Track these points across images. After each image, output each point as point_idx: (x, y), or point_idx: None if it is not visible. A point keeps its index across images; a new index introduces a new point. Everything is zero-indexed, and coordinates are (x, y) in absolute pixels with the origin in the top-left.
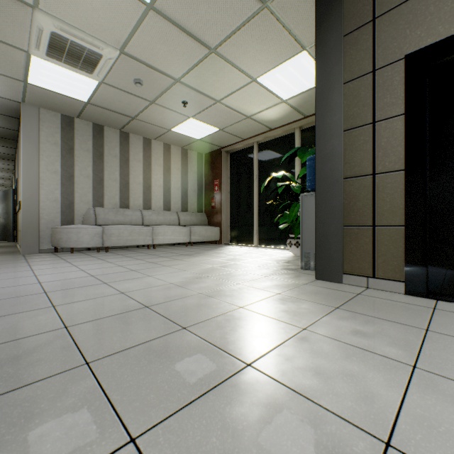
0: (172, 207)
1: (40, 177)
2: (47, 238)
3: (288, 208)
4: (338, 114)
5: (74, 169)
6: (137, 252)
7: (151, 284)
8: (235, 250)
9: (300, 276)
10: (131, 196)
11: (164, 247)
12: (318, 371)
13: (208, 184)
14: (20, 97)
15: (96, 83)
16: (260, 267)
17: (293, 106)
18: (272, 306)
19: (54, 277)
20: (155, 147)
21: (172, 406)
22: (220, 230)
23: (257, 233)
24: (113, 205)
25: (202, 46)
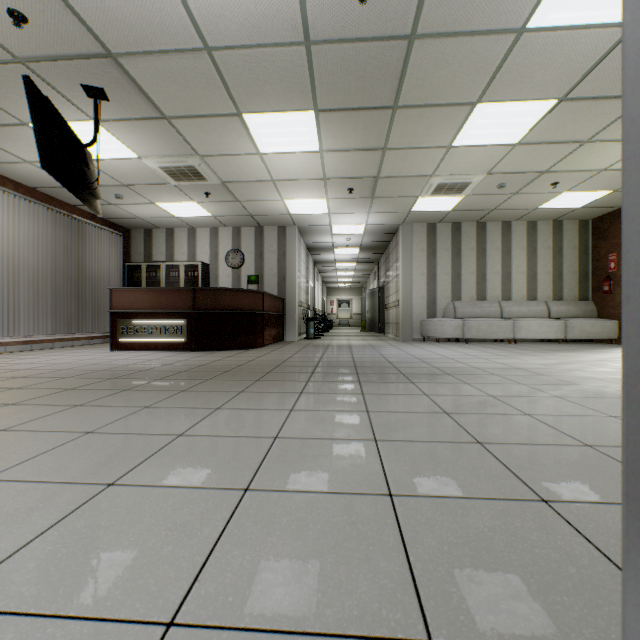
0: (538, 296)
1: (412, 280)
2: (416, 329)
3: None
4: None
5: (436, 269)
6: (496, 345)
7: (518, 362)
8: None
9: None
10: (487, 287)
11: (527, 343)
12: (619, 390)
13: (598, 260)
14: (401, 221)
15: (462, 197)
16: None
17: None
18: None
19: (445, 353)
20: (516, 229)
21: (535, 383)
22: (618, 324)
23: None
24: (469, 298)
25: (571, 144)
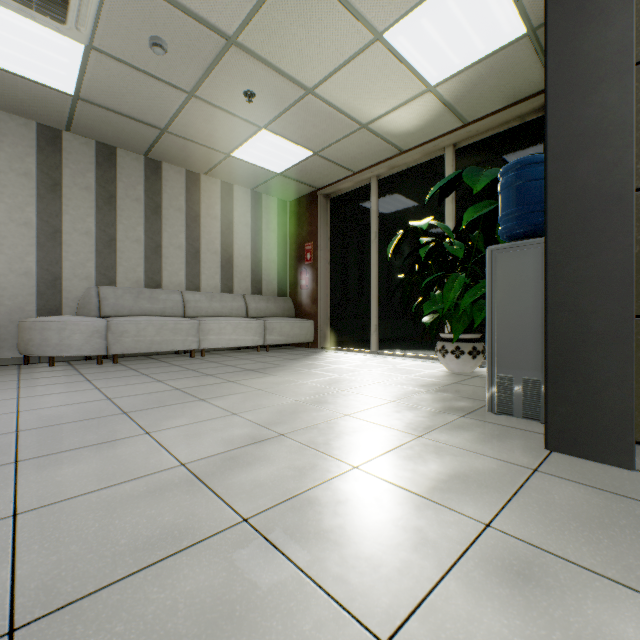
0: (236, 287)
1: None
2: (10, 340)
3: (437, 285)
4: (619, 20)
5: (62, 220)
6: (168, 363)
7: (129, 466)
8: (341, 359)
9: (500, 435)
10: (165, 267)
11: (220, 353)
12: None
13: (296, 249)
14: None
15: (81, 49)
16: (396, 403)
17: (446, 99)
18: (505, 631)
19: None
20: (207, 188)
21: None
22: (314, 324)
23: (376, 331)
24: (132, 282)
25: None
